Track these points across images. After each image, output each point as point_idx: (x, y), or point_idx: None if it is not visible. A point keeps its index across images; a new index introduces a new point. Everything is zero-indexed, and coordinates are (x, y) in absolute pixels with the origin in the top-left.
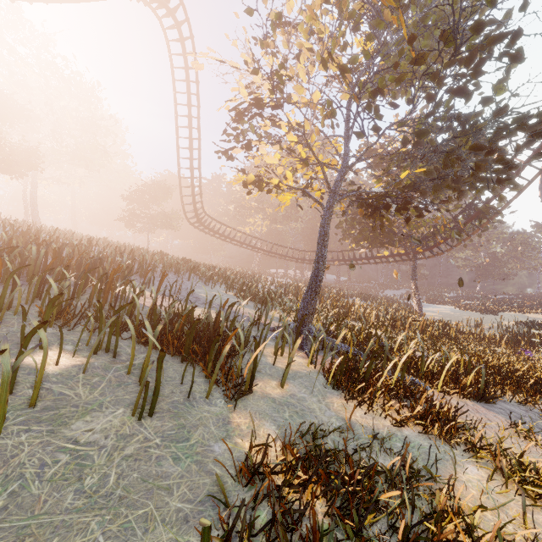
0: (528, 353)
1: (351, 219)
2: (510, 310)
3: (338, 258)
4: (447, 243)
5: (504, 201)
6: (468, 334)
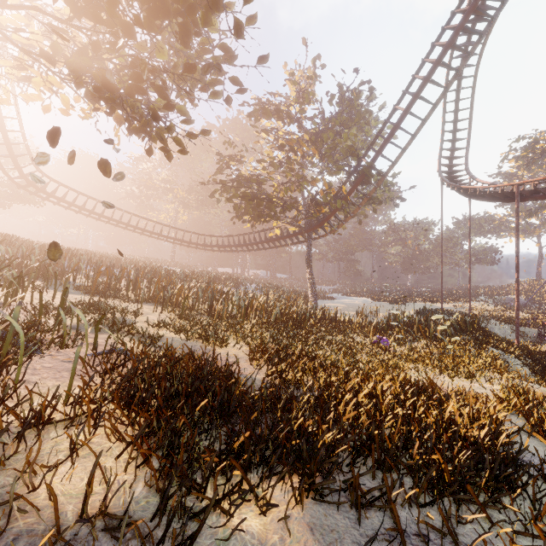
0: (385, 342)
1: (227, 186)
2: (420, 300)
3: (239, 243)
4: (336, 217)
5: (242, 32)
6: (337, 322)
